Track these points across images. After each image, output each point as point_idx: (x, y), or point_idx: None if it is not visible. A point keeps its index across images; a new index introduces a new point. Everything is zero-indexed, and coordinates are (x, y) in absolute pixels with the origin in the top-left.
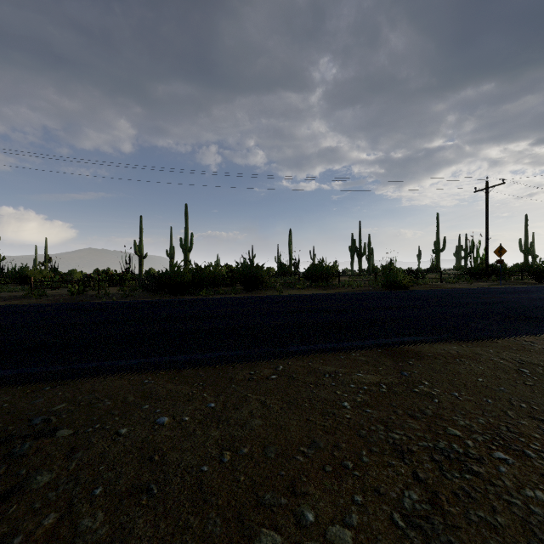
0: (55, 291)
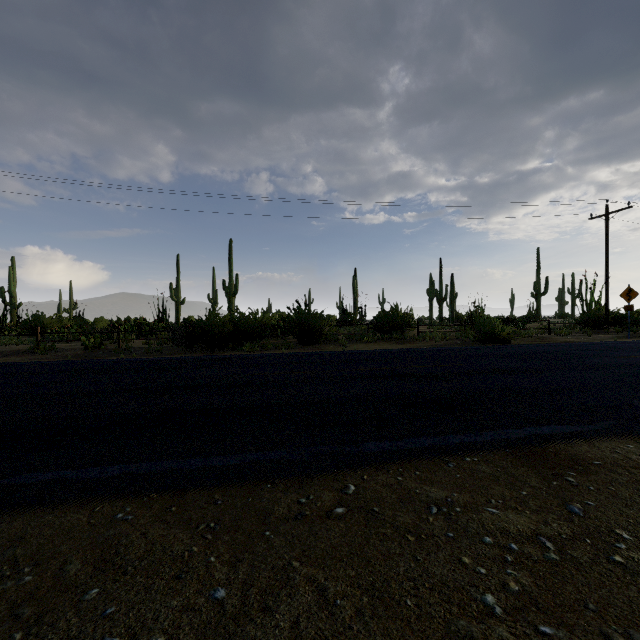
0: (69, 345)
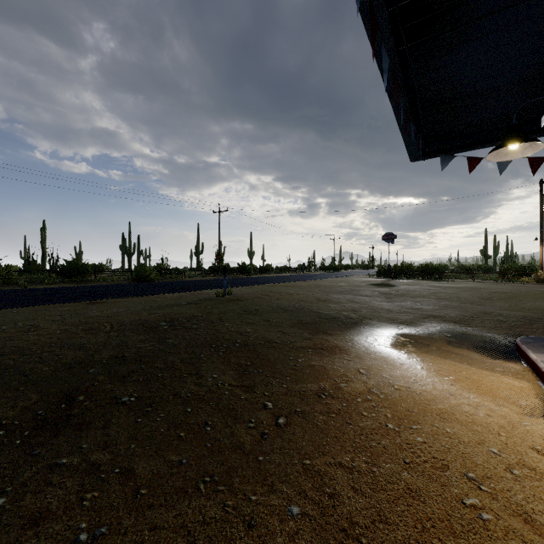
0: None
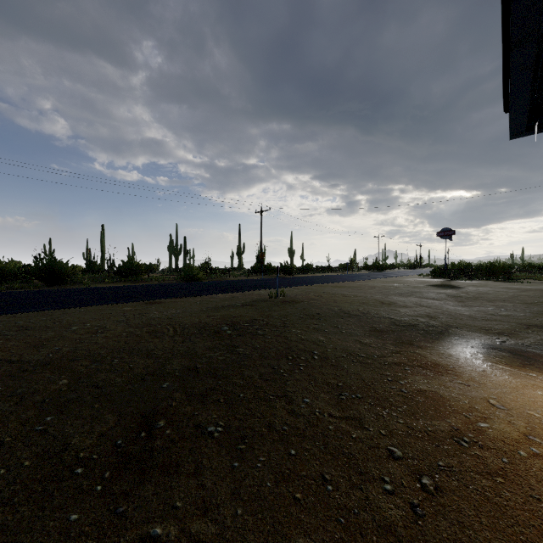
0: None
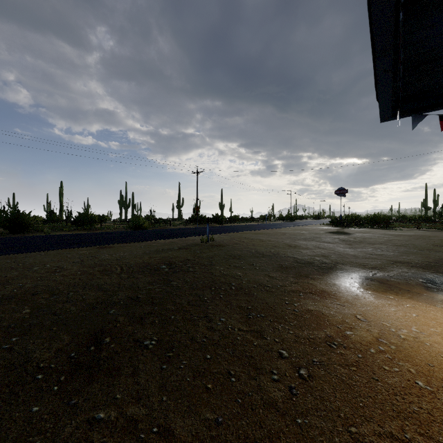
0: None
